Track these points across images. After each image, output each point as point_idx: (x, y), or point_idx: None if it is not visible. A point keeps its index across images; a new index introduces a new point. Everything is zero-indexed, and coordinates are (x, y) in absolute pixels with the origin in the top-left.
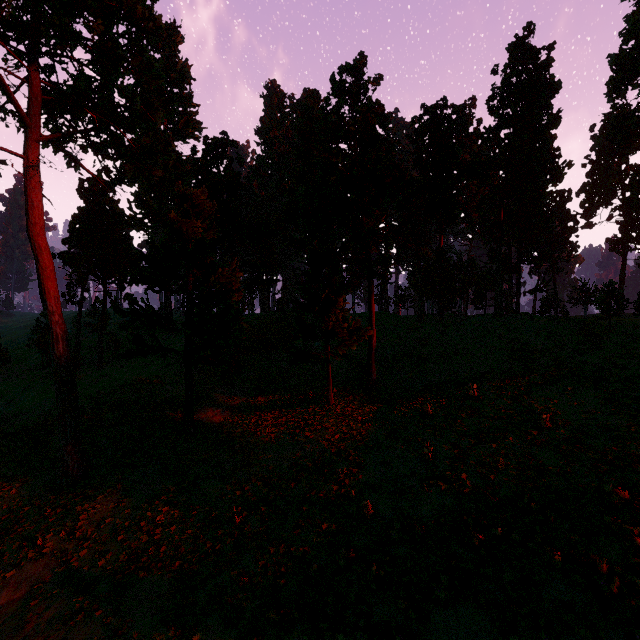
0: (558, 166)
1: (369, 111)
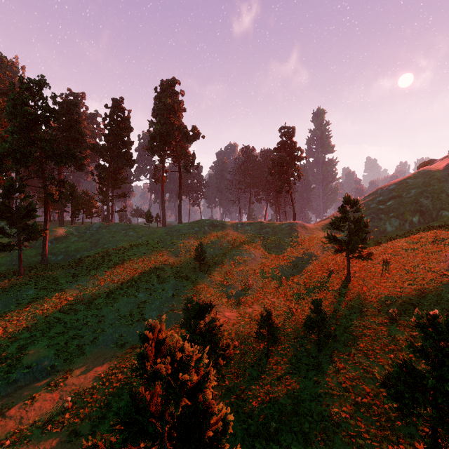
0: (132, 161)
1: (48, 110)
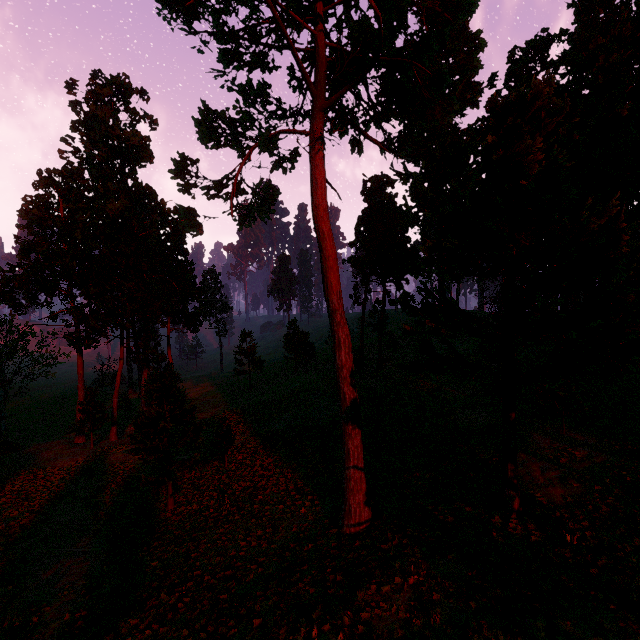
0: None
1: None
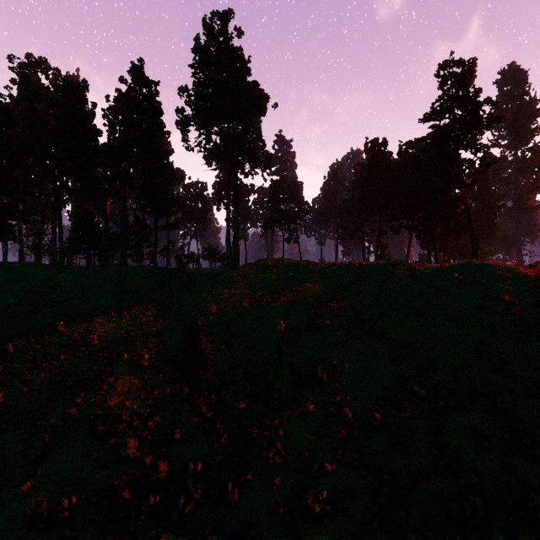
0: (165, 166)
1: None
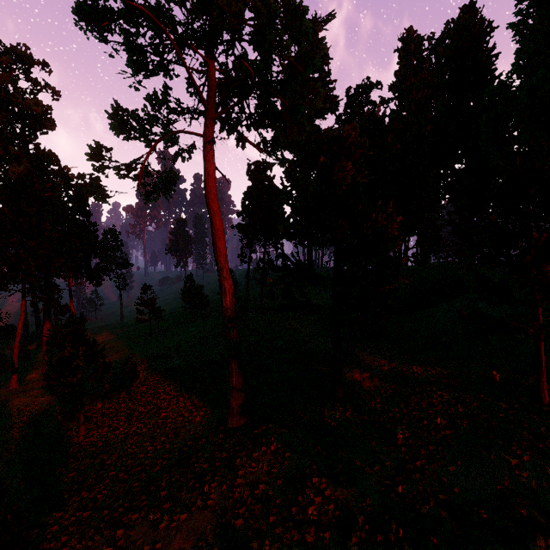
0: None
1: None
